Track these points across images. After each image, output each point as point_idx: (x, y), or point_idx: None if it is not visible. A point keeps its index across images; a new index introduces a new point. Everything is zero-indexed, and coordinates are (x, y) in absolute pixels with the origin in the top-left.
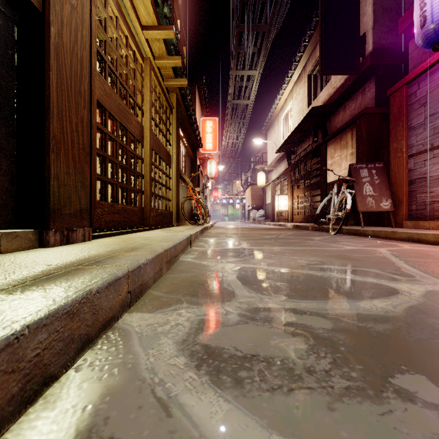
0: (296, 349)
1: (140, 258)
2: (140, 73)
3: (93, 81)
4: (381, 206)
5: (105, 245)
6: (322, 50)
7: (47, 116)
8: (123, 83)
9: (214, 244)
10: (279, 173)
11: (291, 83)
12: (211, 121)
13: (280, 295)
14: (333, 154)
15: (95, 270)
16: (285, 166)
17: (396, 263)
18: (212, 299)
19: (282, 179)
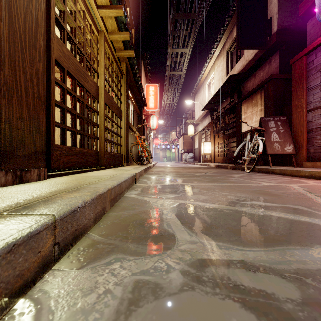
0: None
1: (75, 202)
2: (96, 43)
3: (52, 43)
4: (285, 150)
5: (54, 185)
6: (239, 30)
7: None
8: (81, 48)
9: (155, 180)
10: (204, 125)
11: (213, 58)
12: (153, 86)
13: (223, 240)
14: (246, 111)
15: (8, 222)
16: (208, 120)
17: (315, 199)
18: (151, 246)
19: (207, 130)
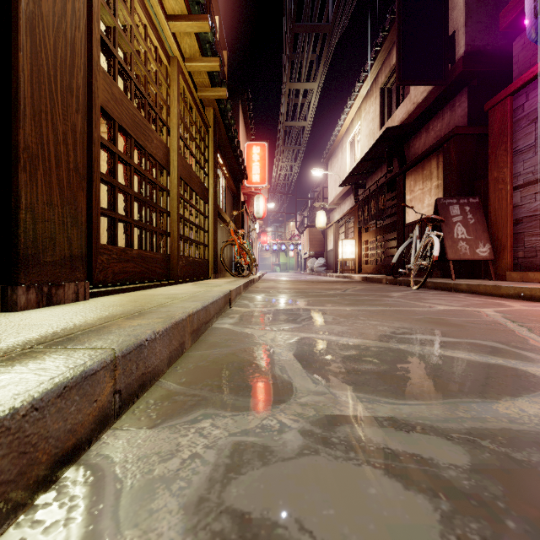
0: (420, 527)
1: (142, 332)
2: (165, 78)
3: (95, 80)
4: (477, 253)
5: (103, 308)
6: (400, 54)
7: (15, 118)
8: (140, 87)
9: (262, 303)
10: (343, 212)
11: (359, 99)
12: (259, 146)
13: (365, 390)
14: (412, 187)
15: (50, 358)
16: (350, 203)
17: (517, 332)
18: (256, 398)
19: (348, 219)
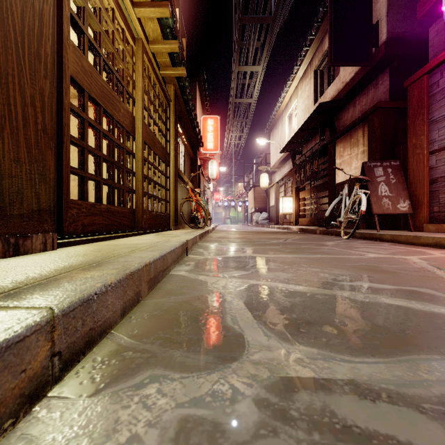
0: None
1: (91, 286)
2: (131, 56)
3: (65, 52)
4: (398, 208)
5: (66, 258)
6: (332, 40)
7: None
8: (108, 63)
9: (215, 251)
10: (283, 174)
11: (296, 80)
12: (212, 119)
13: (318, 345)
14: (342, 153)
15: None
16: (289, 167)
17: None
18: (208, 354)
19: (287, 180)
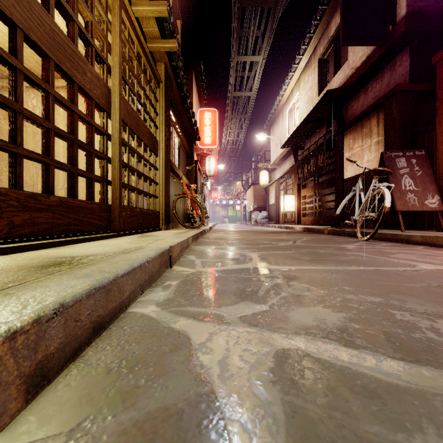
0: None
1: None
2: (105, 11)
3: None
4: (426, 204)
5: None
6: (344, 15)
7: None
8: (65, 3)
9: (210, 259)
10: (284, 171)
11: (299, 71)
12: (210, 112)
13: None
14: (351, 145)
15: None
16: (290, 163)
17: None
18: None
19: (288, 177)
